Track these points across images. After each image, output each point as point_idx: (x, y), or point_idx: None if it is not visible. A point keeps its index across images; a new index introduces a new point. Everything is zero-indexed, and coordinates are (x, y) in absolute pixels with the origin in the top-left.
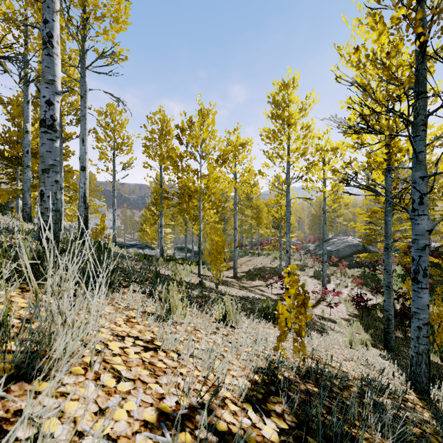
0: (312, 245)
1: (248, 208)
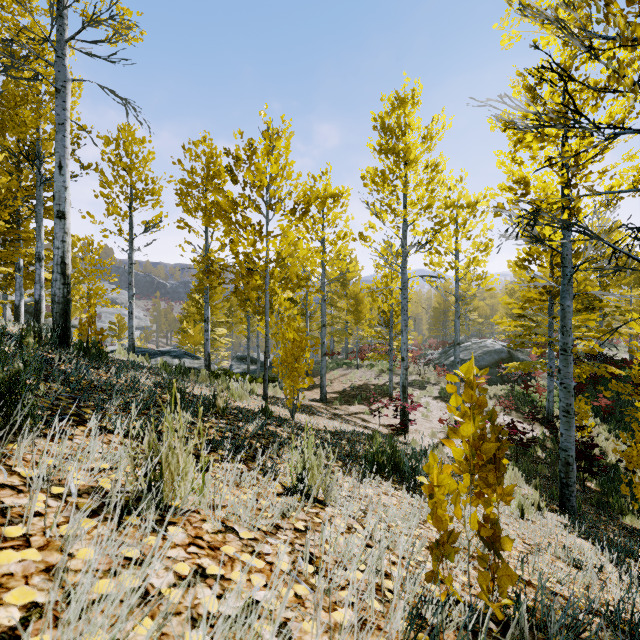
0: (435, 352)
1: (342, 297)
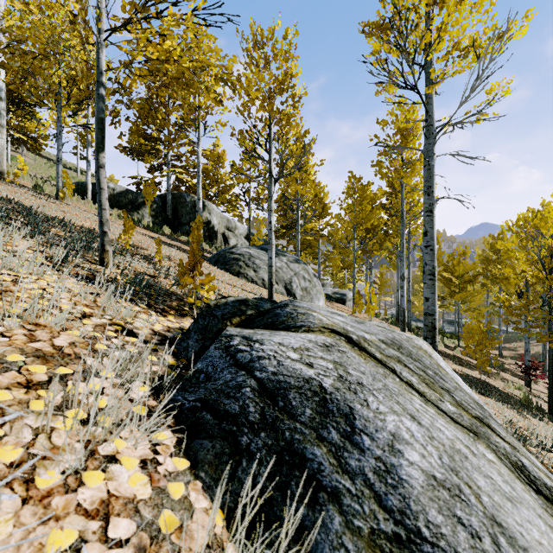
0: None
1: None
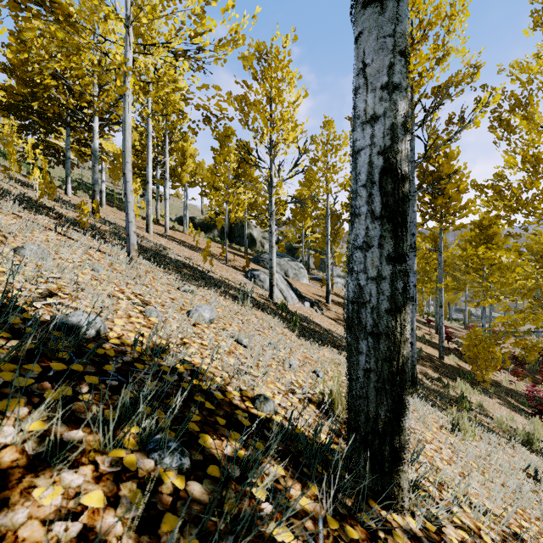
0: None
1: None
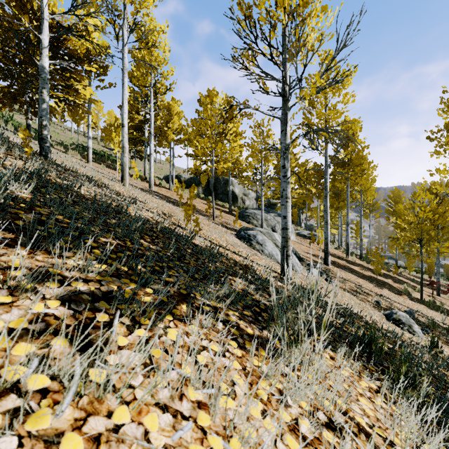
0: None
1: None
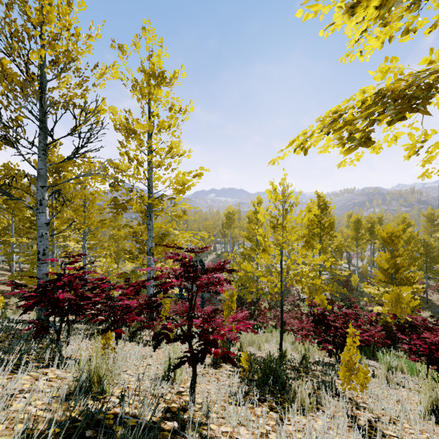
0: None
1: None
